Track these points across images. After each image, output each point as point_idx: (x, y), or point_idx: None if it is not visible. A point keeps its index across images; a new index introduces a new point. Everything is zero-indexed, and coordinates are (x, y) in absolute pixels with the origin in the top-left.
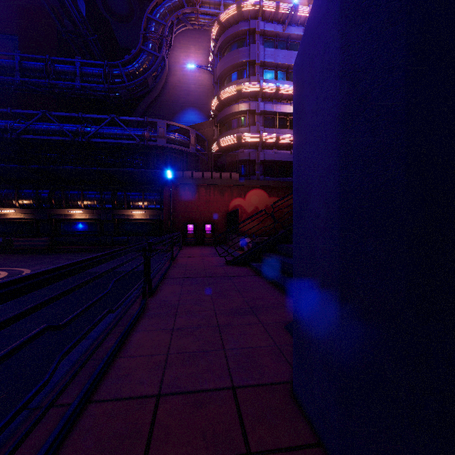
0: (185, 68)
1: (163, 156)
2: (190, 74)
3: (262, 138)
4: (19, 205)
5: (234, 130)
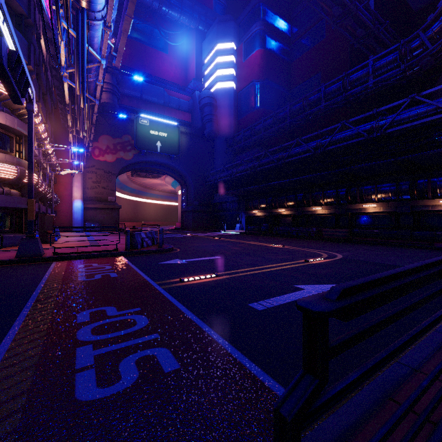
0: None
1: None
2: None
3: None
4: (324, 203)
5: None
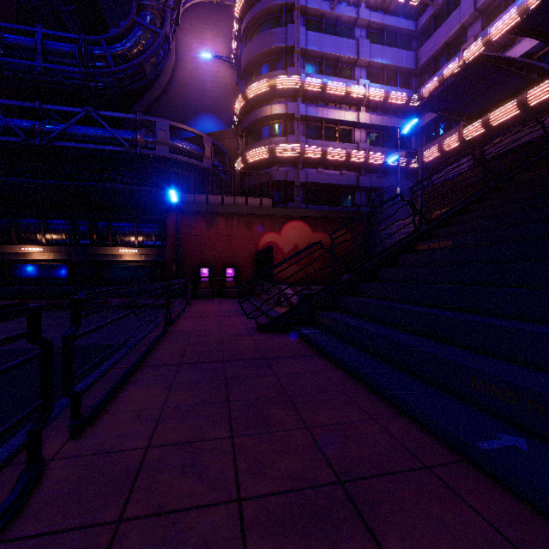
0: (198, 60)
1: (166, 172)
2: (206, 68)
3: (304, 151)
4: None
5: (265, 140)
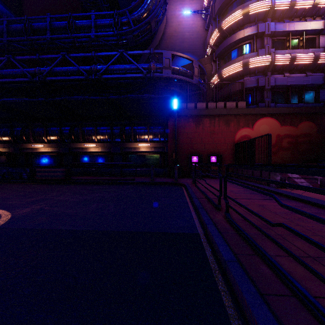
0: (180, 19)
1: (167, 90)
2: (185, 23)
3: (274, 60)
4: (47, 141)
5: (238, 58)
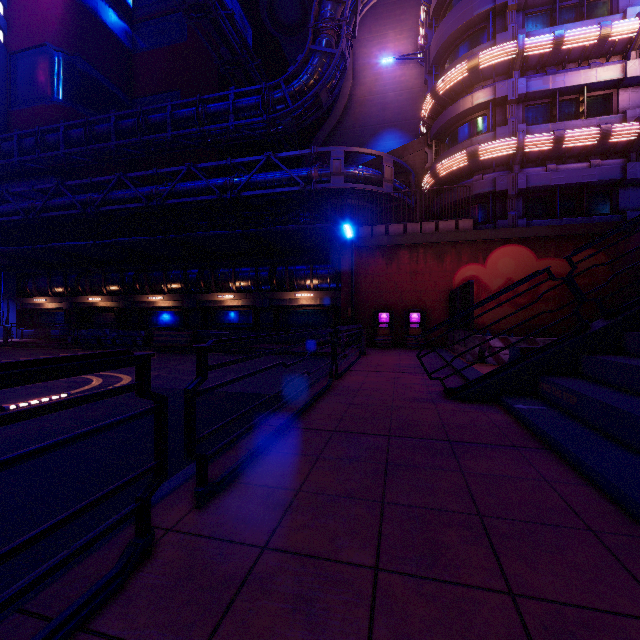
0: (378, 69)
1: (341, 206)
2: (387, 76)
3: (522, 145)
4: (168, 291)
5: (462, 143)
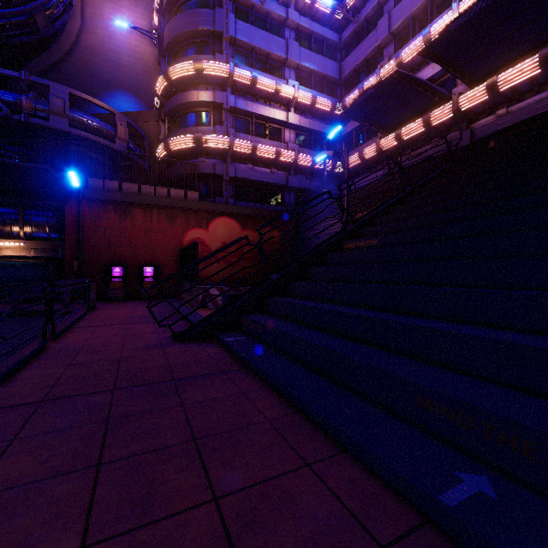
0: (112, 27)
1: (65, 150)
2: (122, 39)
3: (233, 145)
4: None
5: (191, 128)
